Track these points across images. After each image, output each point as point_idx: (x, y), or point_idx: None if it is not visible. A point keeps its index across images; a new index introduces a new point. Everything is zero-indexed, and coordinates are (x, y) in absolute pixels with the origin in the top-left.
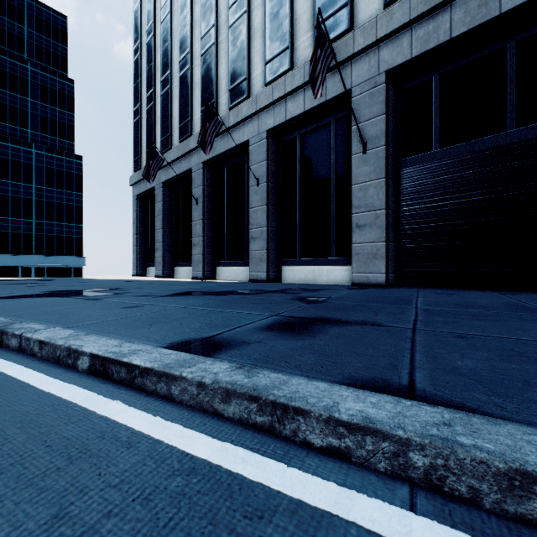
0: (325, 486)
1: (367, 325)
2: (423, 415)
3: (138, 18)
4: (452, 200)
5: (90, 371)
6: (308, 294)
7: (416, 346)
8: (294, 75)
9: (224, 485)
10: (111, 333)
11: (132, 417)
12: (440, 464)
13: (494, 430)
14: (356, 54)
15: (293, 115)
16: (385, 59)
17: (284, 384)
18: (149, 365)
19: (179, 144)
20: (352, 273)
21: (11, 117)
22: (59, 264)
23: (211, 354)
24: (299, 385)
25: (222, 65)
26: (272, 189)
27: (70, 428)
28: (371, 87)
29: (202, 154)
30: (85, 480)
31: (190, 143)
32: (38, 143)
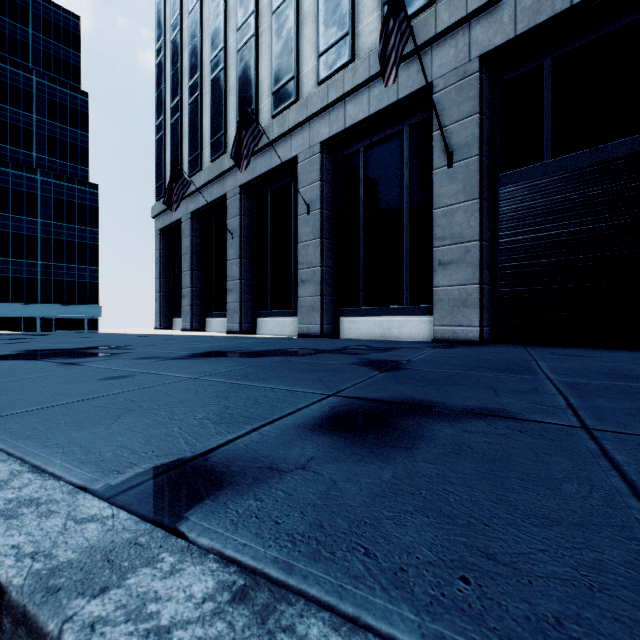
0: None
1: (496, 420)
2: None
3: (161, 10)
4: (571, 227)
5: None
6: (377, 355)
7: (639, 486)
8: (356, 68)
9: None
10: (29, 439)
11: None
12: None
13: None
14: (438, 36)
15: (354, 121)
16: (478, 41)
17: None
18: (4, 575)
19: (210, 164)
20: (433, 325)
21: (12, 137)
22: (70, 315)
23: (191, 514)
24: None
25: (264, 61)
26: (327, 217)
27: None
28: (459, 79)
29: (239, 176)
30: None
31: (223, 162)
32: (45, 169)
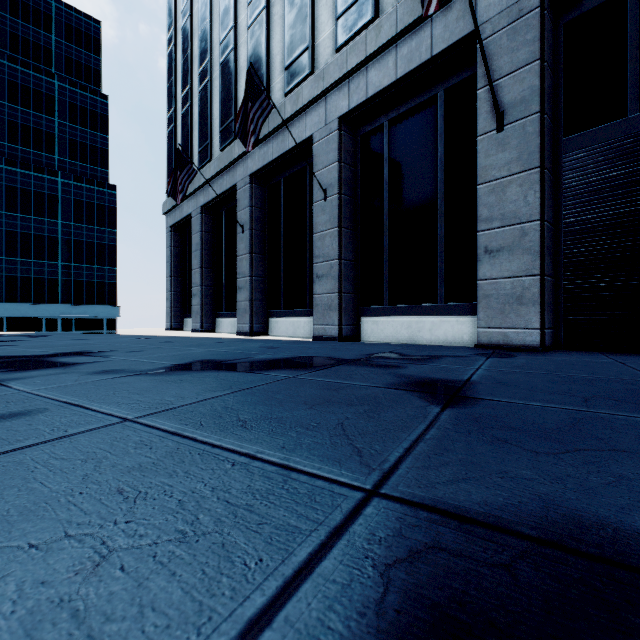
0: None
1: None
2: None
3: None
4: None
5: None
6: (418, 368)
7: None
8: (381, 25)
9: None
10: None
11: None
12: None
13: None
14: None
15: (378, 88)
16: None
17: None
18: None
19: (220, 154)
20: (478, 327)
21: (35, 141)
22: (90, 315)
23: None
24: None
25: (276, 35)
26: (346, 203)
27: None
28: (512, 20)
29: (250, 164)
30: None
31: (233, 149)
32: (66, 172)
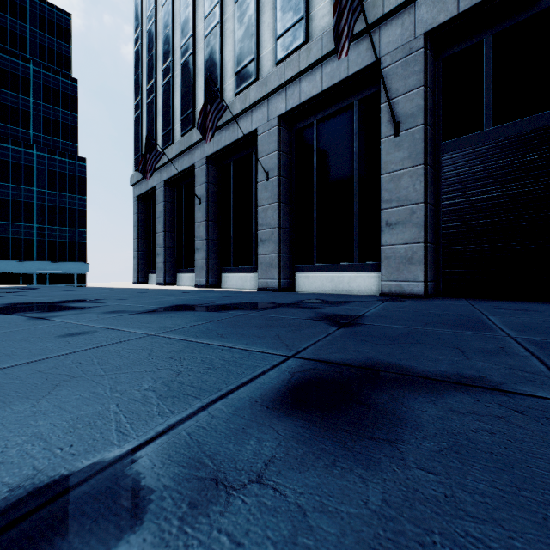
0: None
1: (481, 393)
2: None
3: (138, 4)
4: (510, 190)
5: None
6: (332, 309)
7: None
8: (310, 48)
9: None
10: None
11: None
12: None
13: None
14: (386, 16)
15: (308, 96)
16: (423, 19)
17: None
18: None
19: (181, 138)
20: (381, 280)
21: (12, 117)
22: (62, 271)
23: None
24: None
25: (228, 46)
26: (284, 184)
27: None
28: (405, 55)
29: (206, 148)
30: None
31: (192, 135)
32: (40, 145)
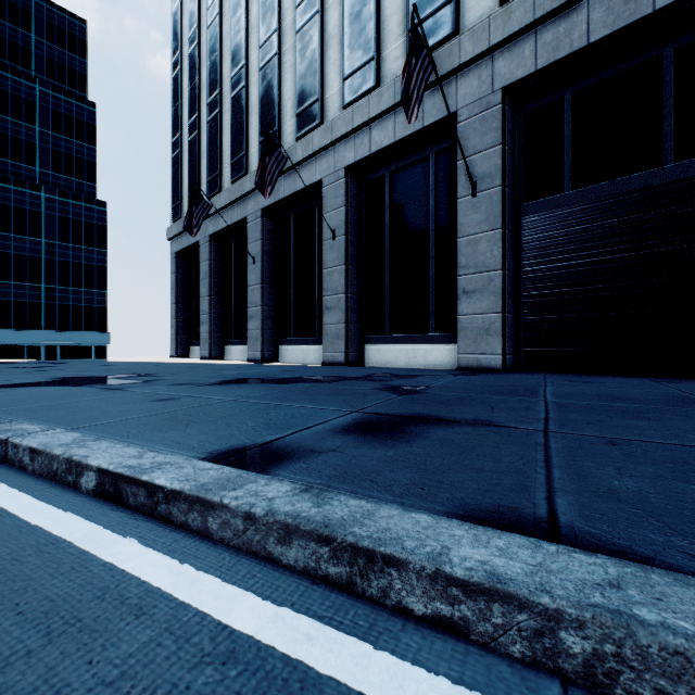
0: (433, 683)
1: (481, 426)
2: (576, 570)
3: (177, 21)
4: (590, 257)
5: (97, 492)
6: (400, 381)
7: (552, 457)
8: (382, 94)
9: (277, 682)
10: (131, 437)
11: (150, 565)
12: (609, 652)
13: (688, 595)
14: (462, 67)
15: (379, 147)
16: (501, 73)
17: (368, 517)
18: (178, 486)
19: (231, 186)
20: (458, 353)
21: (14, 151)
22: (77, 342)
23: (267, 469)
24: (391, 519)
25: (287, 81)
26: (352, 243)
27: (57, 582)
28: (482, 109)
29: (261, 199)
30: (66, 672)
31: (245, 183)
32: (48, 185)
